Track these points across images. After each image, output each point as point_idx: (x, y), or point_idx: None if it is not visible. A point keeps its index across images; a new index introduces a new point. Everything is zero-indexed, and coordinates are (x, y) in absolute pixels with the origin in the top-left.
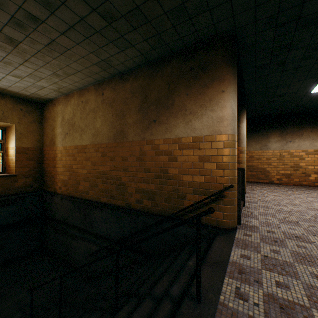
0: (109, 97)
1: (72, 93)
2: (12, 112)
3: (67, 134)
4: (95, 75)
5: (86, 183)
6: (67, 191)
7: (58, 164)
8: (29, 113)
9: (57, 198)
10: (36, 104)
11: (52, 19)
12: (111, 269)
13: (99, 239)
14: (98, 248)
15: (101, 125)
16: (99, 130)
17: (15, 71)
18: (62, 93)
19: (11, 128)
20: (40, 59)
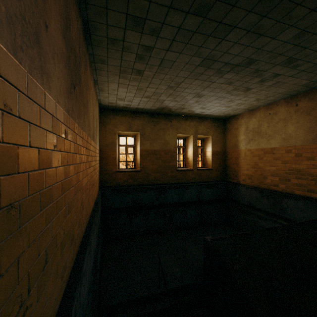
0: (304, 106)
1: (257, 108)
2: (210, 128)
3: (251, 140)
4: (293, 92)
5: (274, 178)
6: (251, 183)
7: (241, 162)
8: (217, 127)
9: (242, 188)
10: (221, 120)
11: (290, 71)
12: None
13: None
14: None
15: (293, 131)
16: (291, 135)
17: (230, 104)
18: (248, 109)
19: (208, 138)
20: (255, 94)
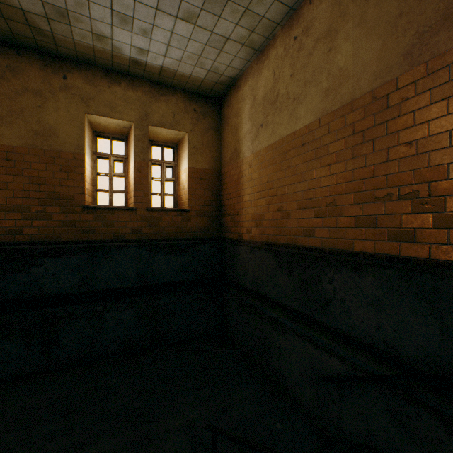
0: None
1: (271, 40)
2: (183, 114)
3: (261, 126)
4: None
5: (305, 212)
6: (262, 235)
7: (245, 189)
8: (204, 115)
9: (244, 249)
10: (211, 101)
11: None
12: (402, 450)
13: (343, 345)
14: (346, 369)
15: (350, 56)
16: (345, 71)
17: None
18: (254, 48)
19: (183, 142)
20: None
